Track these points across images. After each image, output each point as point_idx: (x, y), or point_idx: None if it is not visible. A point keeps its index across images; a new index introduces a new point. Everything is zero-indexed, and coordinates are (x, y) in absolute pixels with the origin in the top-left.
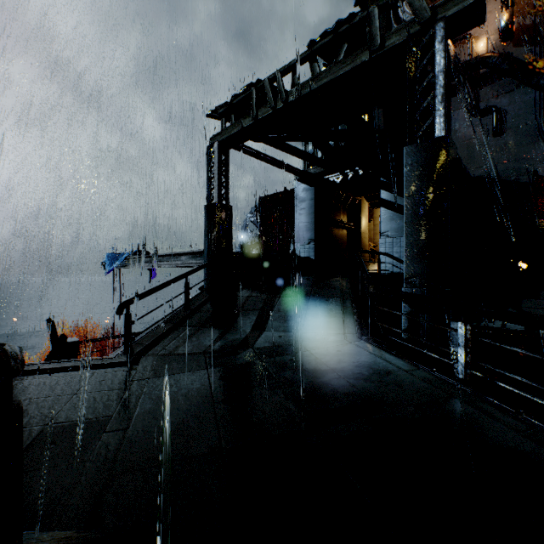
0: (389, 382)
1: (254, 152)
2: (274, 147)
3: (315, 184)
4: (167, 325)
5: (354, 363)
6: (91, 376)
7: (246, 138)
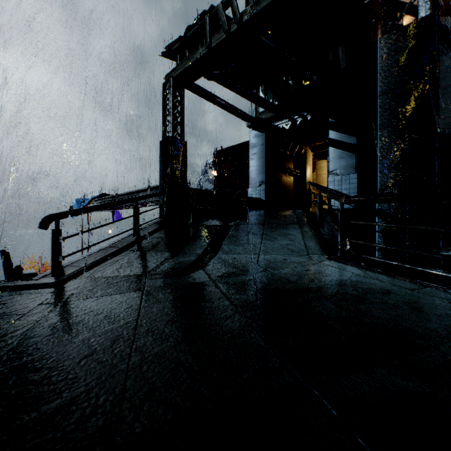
0: (396, 303)
1: (208, 94)
2: (228, 88)
3: (266, 130)
4: (111, 249)
5: (332, 282)
6: None
7: (200, 74)
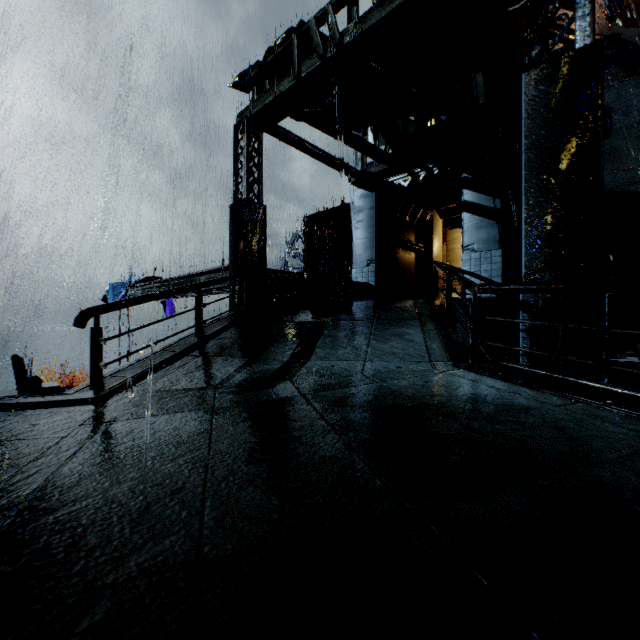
0: (534, 422)
1: (297, 140)
2: (324, 131)
3: (376, 188)
4: (166, 353)
5: (457, 396)
6: (17, 418)
7: (285, 113)
